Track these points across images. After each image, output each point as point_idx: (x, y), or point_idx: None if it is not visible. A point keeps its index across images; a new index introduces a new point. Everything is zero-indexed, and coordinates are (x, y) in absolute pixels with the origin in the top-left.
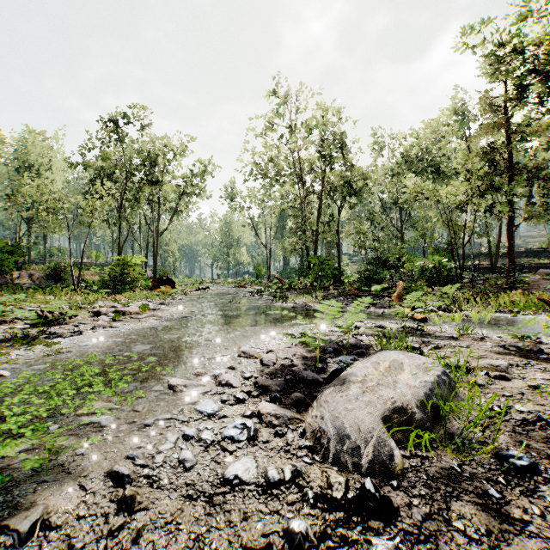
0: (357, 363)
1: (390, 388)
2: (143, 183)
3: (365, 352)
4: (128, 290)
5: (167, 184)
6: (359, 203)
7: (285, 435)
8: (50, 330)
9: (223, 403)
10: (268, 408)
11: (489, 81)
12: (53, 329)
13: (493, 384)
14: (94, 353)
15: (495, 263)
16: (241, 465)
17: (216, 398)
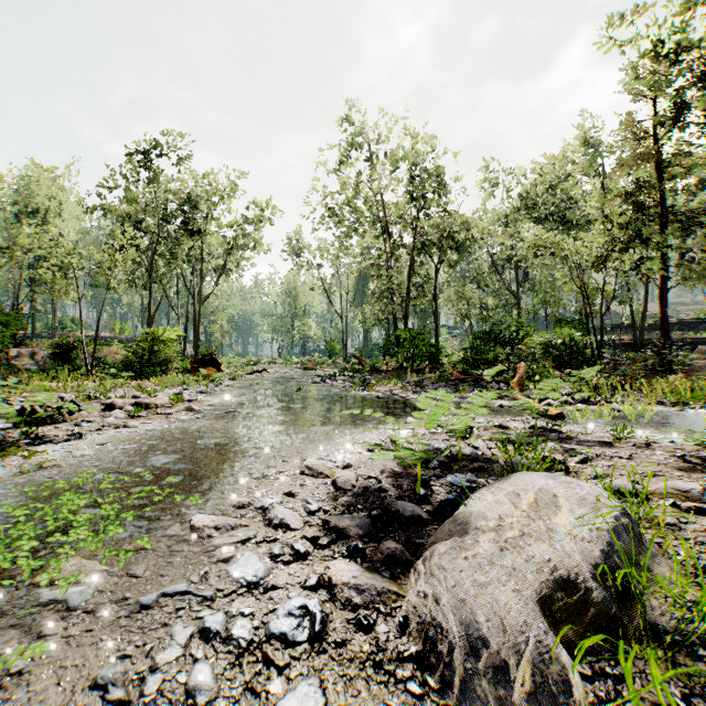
0: (481, 491)
1: (542, 541)
2: (180, 233)
3: (485, 467)
4: (159, 374)
5: (212, 235)
6: (463, 259)
7: (374, 627)
8: (39, 431)
9: (274, 560)
10: (345, 574)
11: (635, 97)
12: (45, 430)
13: (689, 523)
14: (87, 471)
15: (640, 338)
16: (296, 702)
17: (264, 550)
